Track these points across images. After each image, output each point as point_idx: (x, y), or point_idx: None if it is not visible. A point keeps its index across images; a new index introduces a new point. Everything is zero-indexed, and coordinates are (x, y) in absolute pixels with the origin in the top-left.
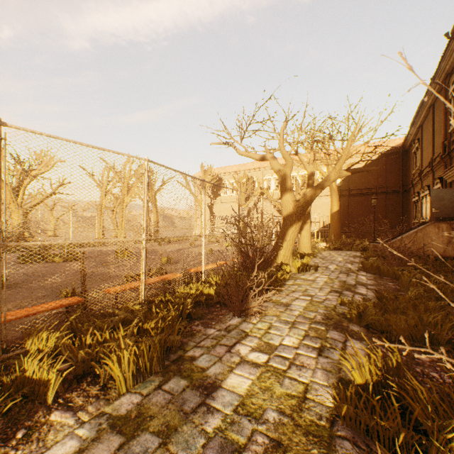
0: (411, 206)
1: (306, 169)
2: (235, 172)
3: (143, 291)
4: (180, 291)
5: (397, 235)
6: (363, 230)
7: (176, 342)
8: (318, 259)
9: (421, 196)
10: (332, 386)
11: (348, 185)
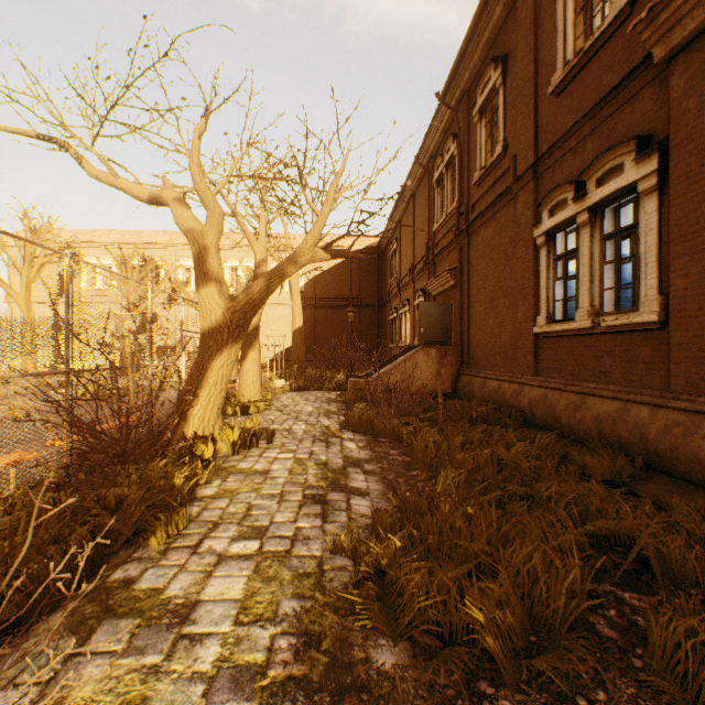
0: (389, 325)
1: (252, 246)
2: (115, 245)
3: None
4: None
5: (381, 365)
6: (335, 358)
7: None
8: (274, 413)
9: (400, 313)
10: None
11: (315, 291)
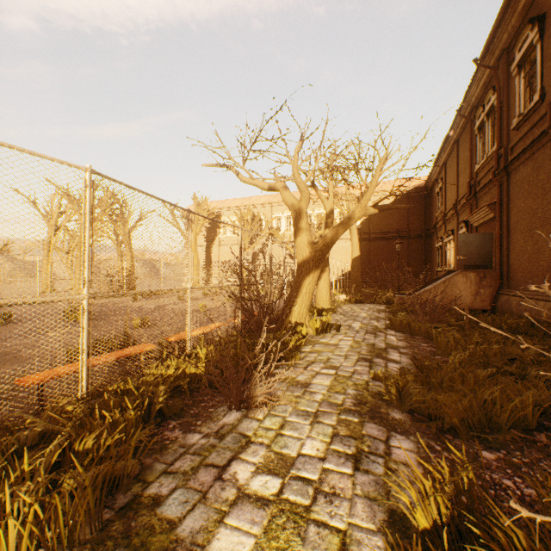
0: (434, 252)
1: (324, 205)
2: (237, 207)
3: (85, 379)
4: (151, 372)
5: (423, 286)
6: (385, 280)
7: (130, 470)
8: (338, 316)
9: (444, 242)
10: (387, 544)
11: (369, 227)
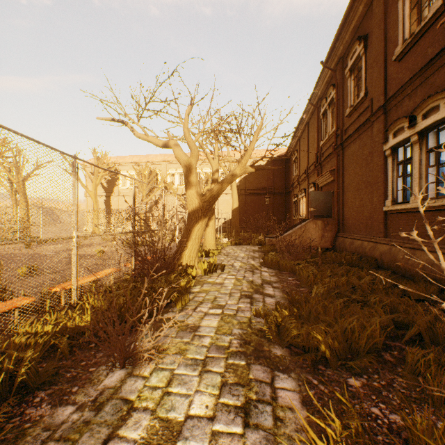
0: (292, 205)
1: (211, 163)
2: (136, 163)
3: None
4: (23, 331)
5: (286, 230)
6: (257, 226)
7: None
8: (223, 257)
9: (299, 198)
10: None
11: (245, 185)
